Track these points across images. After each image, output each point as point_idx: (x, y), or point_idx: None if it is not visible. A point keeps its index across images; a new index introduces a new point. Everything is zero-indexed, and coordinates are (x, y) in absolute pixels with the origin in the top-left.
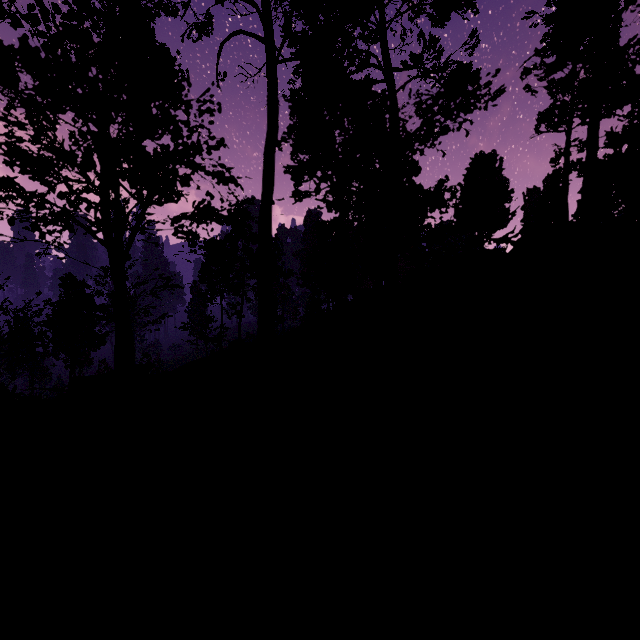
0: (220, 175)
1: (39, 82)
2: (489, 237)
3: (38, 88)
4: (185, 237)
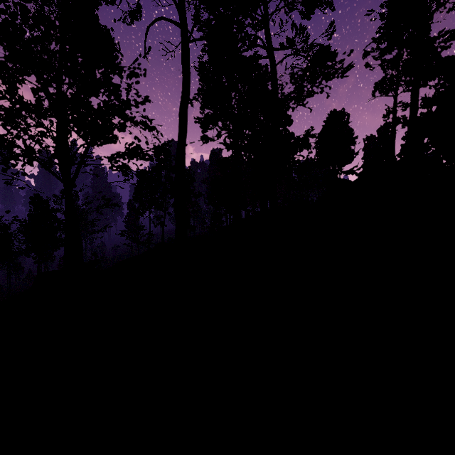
0: (145, 124)
1: (9, 52)
2: (340, 170)
3: (8, 56)
4: (119, 170)
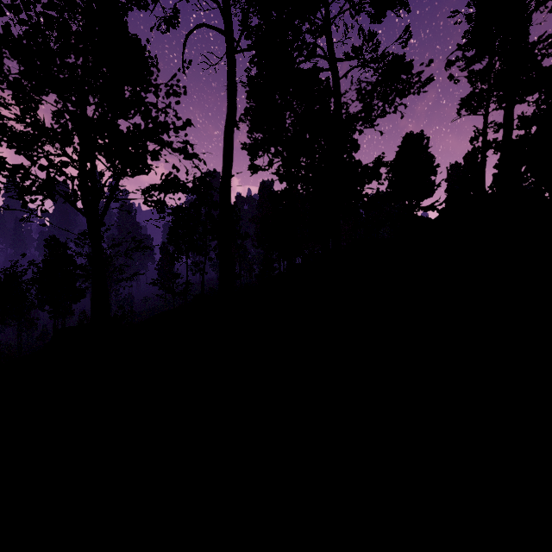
0: (185, 151)
1: (24, 67)
2: (418, 205)
3: (23, 72)
4: (154, 206)
